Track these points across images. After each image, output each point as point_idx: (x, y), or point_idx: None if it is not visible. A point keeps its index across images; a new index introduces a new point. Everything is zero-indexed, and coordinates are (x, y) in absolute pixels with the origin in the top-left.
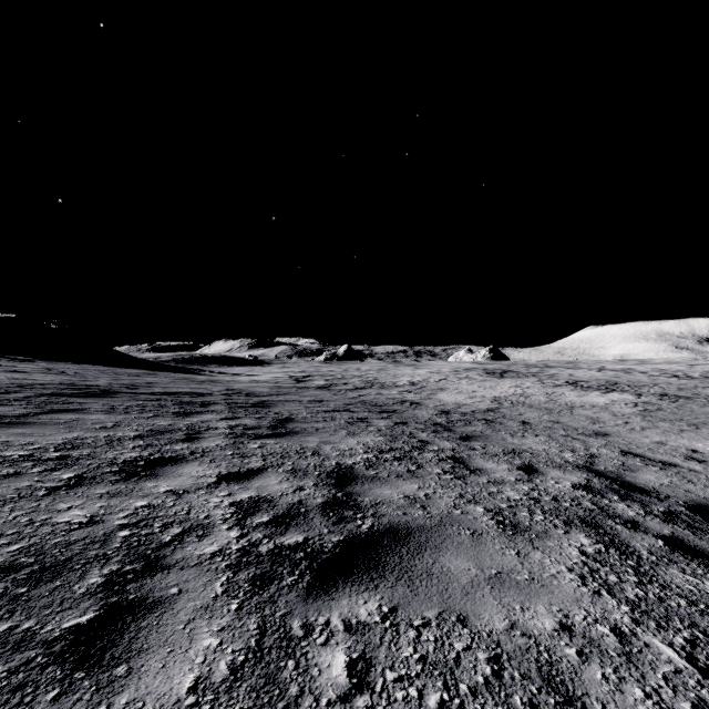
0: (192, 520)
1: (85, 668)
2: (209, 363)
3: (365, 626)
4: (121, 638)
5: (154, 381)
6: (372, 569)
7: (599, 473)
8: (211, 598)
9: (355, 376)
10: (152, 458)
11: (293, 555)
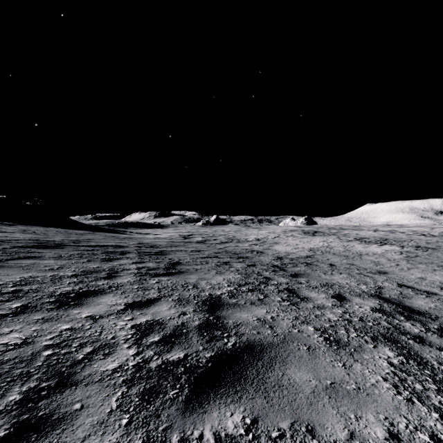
0: (101, 340)
1: None
2: (129, 227)
3: (232, 439)
4: None
5: (92, 238)
6: (236, 382)
7: (387, 300)
8: (106, 413)
9: (221, 234)
10: (81, 291)
11: (175, 370)
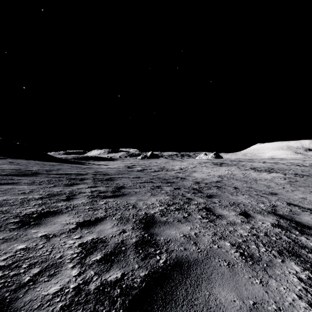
0: (50, 260)
1: None
2: (89, 160)
3: None
4: None
5: (61, 168)
6: (168, 305)
7: (281, 216)
8: None
9: (154, 165)
10: (42, 211)
11: (112, 292)
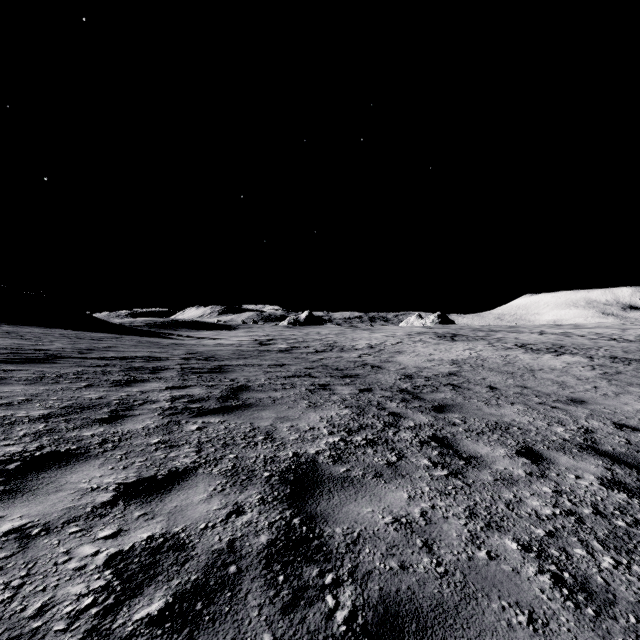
0: (3, 623)
1: None
2: (180, 328)
3: None
4: None
5: (114, 345)
6: None
7: (614, 457)
8: None
9: (315, 339)
10: (37, 454)
11: None
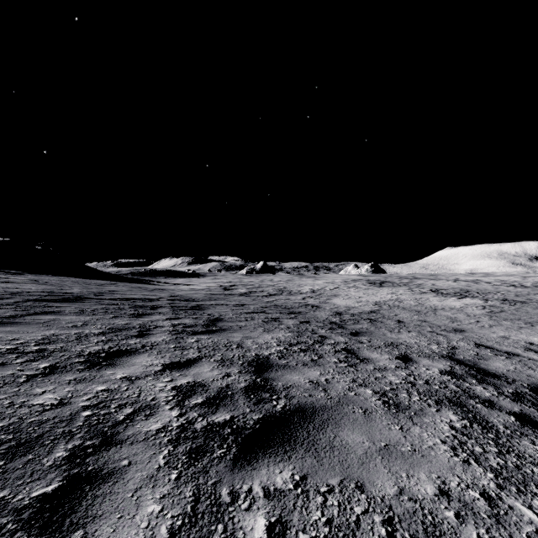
0: (141, 401)
1: (48, 533)
2: (158, 276)
3: (280, 493)
4: (79, 506)
5: (115, 289)
6: (286, 443)
7: (460, 361)
8: (155, 469)
9: (269, 285)
10: (111, 350)
11: (221, 431)
